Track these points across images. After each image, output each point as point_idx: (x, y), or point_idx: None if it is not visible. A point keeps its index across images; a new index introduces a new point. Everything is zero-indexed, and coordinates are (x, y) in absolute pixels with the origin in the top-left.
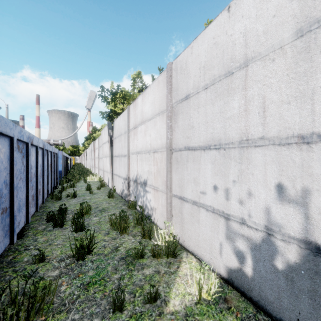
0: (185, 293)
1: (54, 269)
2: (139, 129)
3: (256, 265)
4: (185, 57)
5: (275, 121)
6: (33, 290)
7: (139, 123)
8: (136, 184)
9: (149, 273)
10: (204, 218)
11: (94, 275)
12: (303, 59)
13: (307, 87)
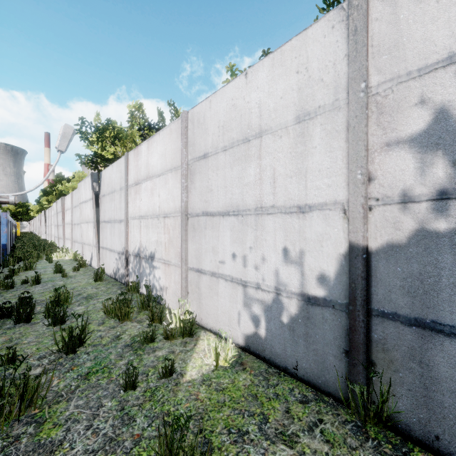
0: (202, 364)
1: (34, 367)
2: (144, 186)
3: (268, 324)
4: (203, 110)
5: (282, 192)
6: (24, 379)
7: (143, 178)
8: (139, 259)
9: (162, 354)
10: (223, 289)
11: (93, 365)
12: (300, 142)
13: (302, 166)
